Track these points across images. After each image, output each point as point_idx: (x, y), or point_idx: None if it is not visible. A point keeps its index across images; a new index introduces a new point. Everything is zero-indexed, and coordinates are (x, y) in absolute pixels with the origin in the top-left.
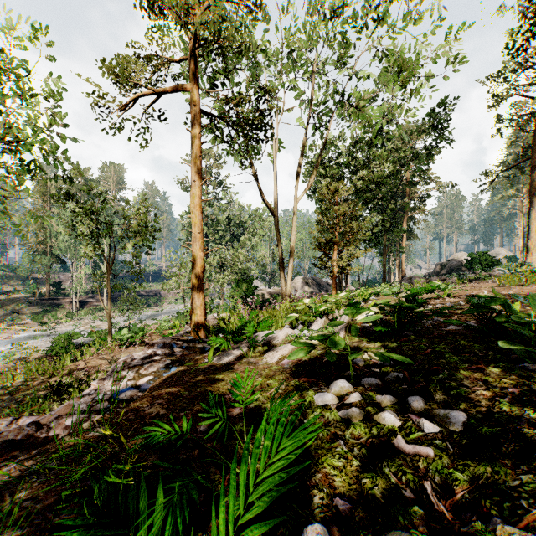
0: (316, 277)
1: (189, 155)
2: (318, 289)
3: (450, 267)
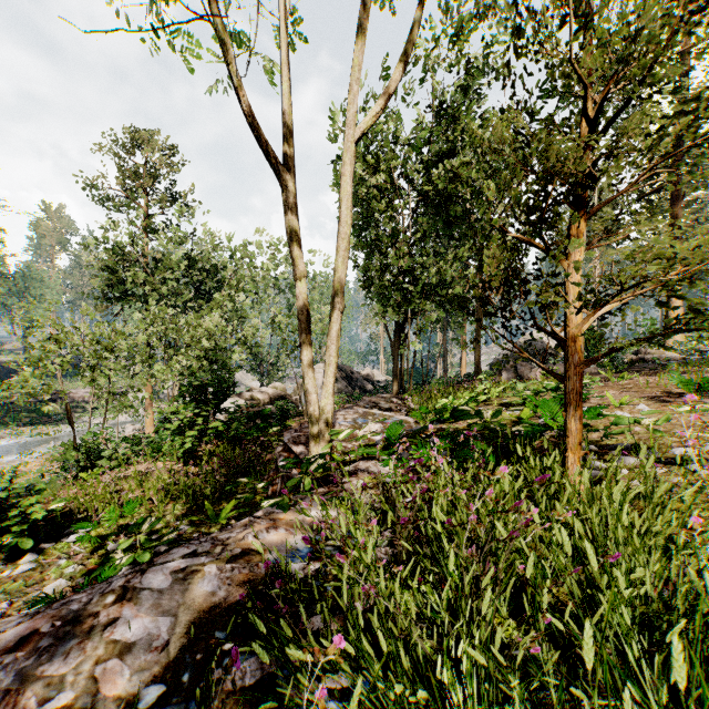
0: (345, 366)
1: (109, 135)
2: (349, 385)
3: (533, 350)
